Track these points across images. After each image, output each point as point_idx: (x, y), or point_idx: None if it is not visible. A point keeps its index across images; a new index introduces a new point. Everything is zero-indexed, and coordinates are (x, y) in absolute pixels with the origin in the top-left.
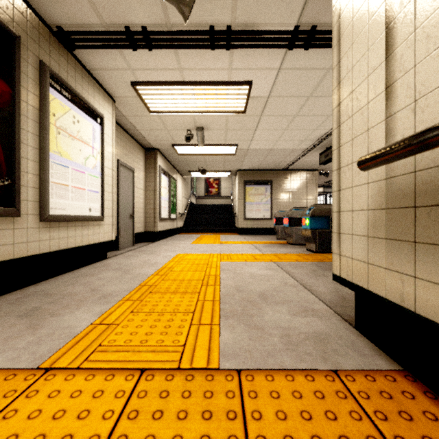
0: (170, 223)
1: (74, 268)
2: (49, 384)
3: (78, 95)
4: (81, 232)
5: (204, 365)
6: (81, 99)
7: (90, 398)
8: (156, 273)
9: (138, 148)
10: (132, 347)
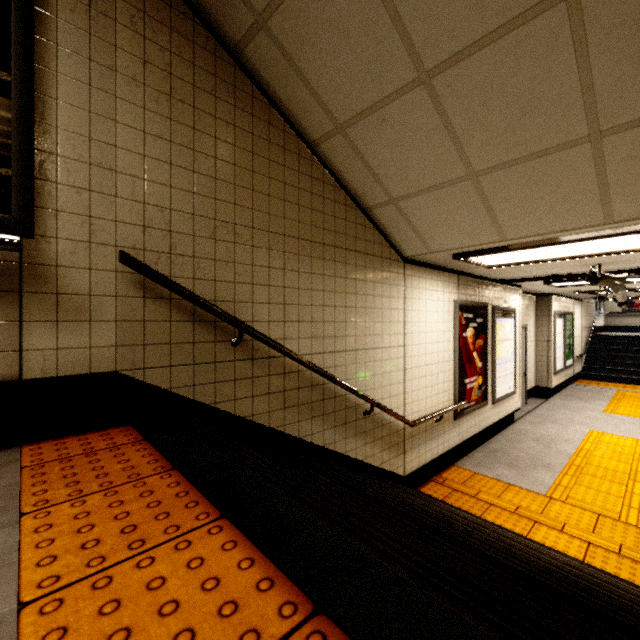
0: (565, 372)
1: (499, 431)
2: (556, 503)
3: (505, 309)
4: (505, 406)
5: (634, 524)
6: (506, 311)
7: (579, 514)
8: (575, 453)
9: (529, 299)
10: (587, 503)
